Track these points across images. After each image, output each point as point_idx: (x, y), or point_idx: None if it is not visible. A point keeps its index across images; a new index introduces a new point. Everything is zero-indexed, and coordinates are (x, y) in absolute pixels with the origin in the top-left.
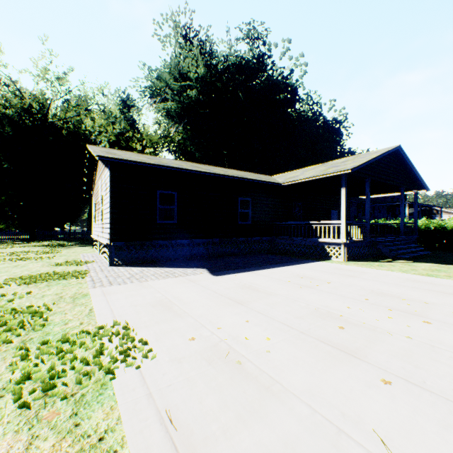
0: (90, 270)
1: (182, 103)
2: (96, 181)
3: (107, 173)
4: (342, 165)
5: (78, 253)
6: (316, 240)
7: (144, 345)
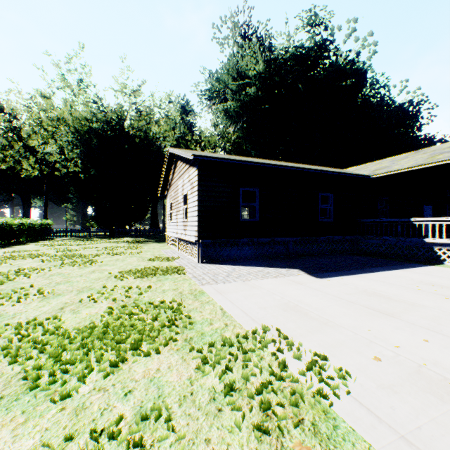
0: (183, 266)
1: (242, 102)
2: (173, 182)
3: (194, 172)
4: None
5: (159, 249)
6: (421, 240)
7: (322, 360)
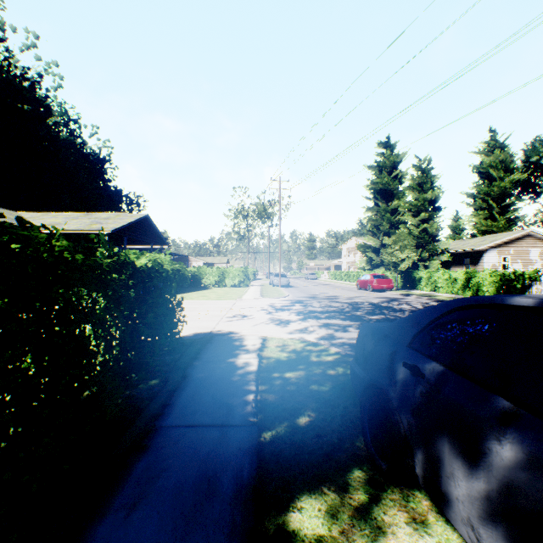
0: None
1: None
2: None
3: None
4: (106, 223)
5: None
6: None
7: None
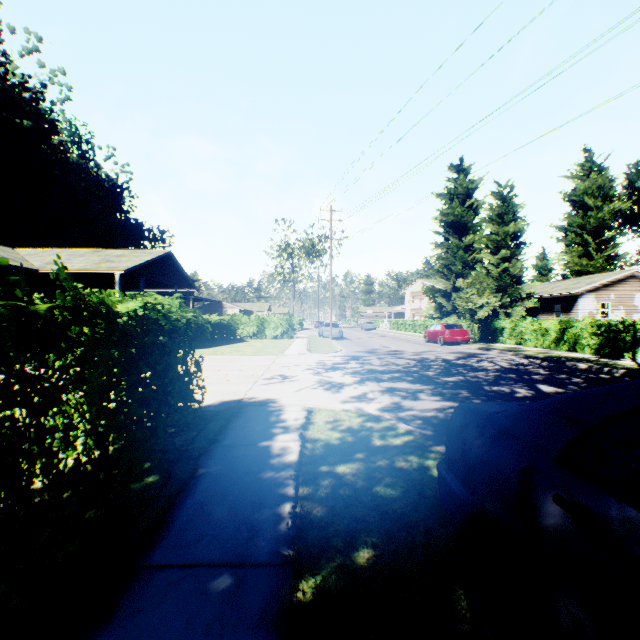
0: None
1: None
2: None
3: None
4: (119, 261)
5: None
6: None
7: None
